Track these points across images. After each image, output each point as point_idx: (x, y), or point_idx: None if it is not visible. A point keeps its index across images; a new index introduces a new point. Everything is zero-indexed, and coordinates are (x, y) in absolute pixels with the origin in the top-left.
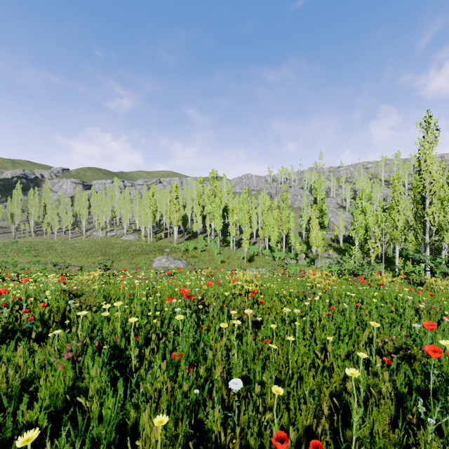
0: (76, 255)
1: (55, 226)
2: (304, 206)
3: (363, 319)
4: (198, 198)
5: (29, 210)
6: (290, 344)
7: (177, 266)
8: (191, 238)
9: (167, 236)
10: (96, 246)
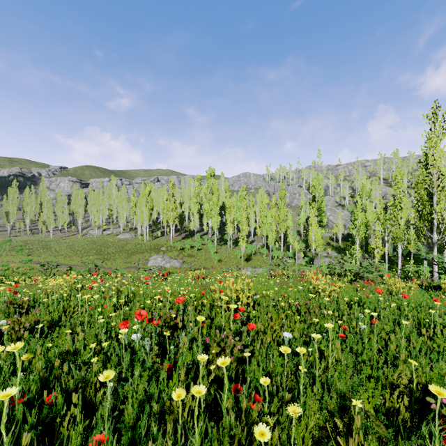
0: (70, 254)
1: (51, 224)
2: (303, 204)
3: (390, 349)
4: (196, 196)
5: (25, 208)
6: (293, 418)
7: (173, 265)
8: (188, 237)
9: (164, 235)
10: (91, 245)
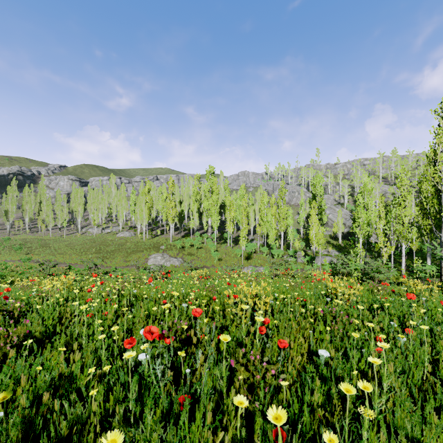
0: (70, 253)
1: (50, 223)
2: (302, 203)
3: None
4: (195, 195)
5: (24, 206)
6: None
7: (173, 264)
8: (188, 235)
9: (163, 233)
10: (91, 243)
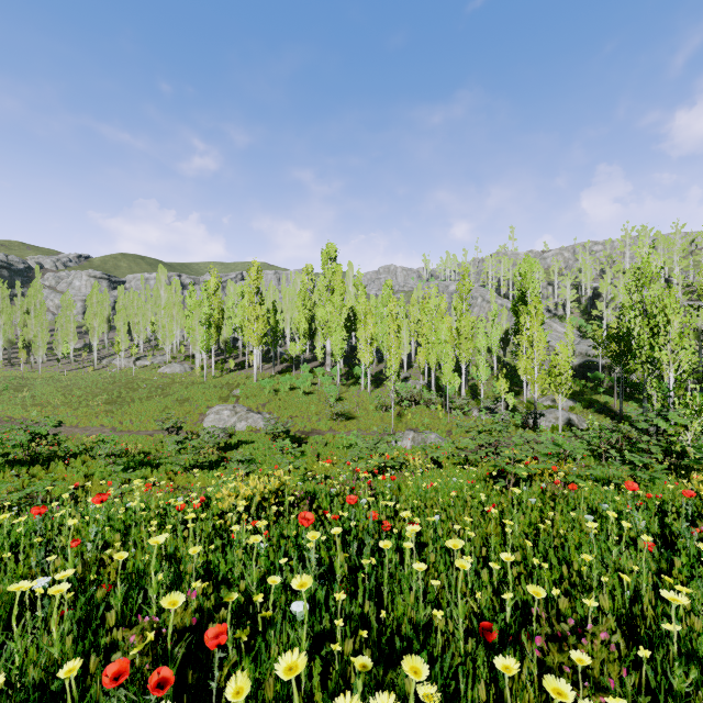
0: (56, 403)
1: (39, 348)
2: (496, 312)
3: None
4: (302, 298)
5: None
6: None
7: (253, 425)
8: (288, 371)
9: (244, 367)
10: (105, 385)
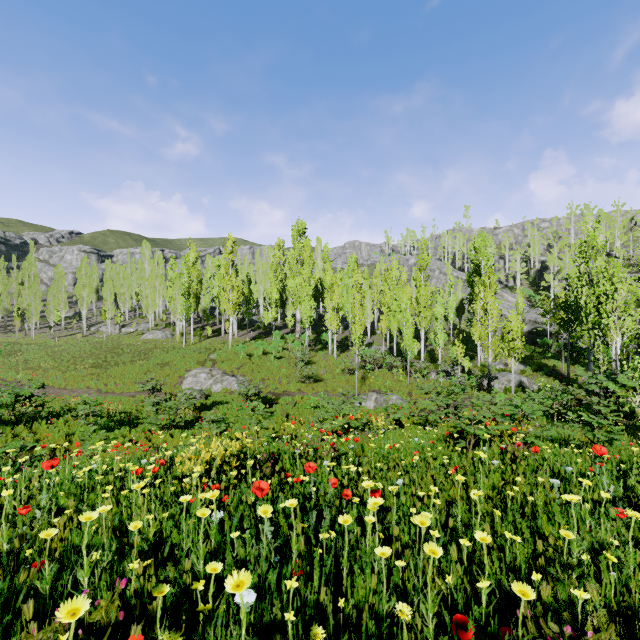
0: (46, 367)
1: (32, 316)
2: (453, 283)
3: None
4: (274, 270)
5: None
6: None
7: (228, 387)
8: (261, 337)
9: (220, 334)
10: (92, 350)
